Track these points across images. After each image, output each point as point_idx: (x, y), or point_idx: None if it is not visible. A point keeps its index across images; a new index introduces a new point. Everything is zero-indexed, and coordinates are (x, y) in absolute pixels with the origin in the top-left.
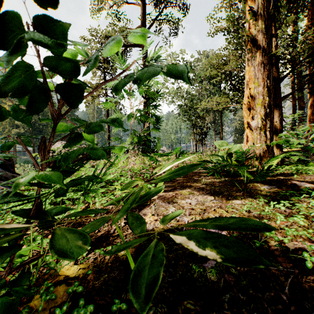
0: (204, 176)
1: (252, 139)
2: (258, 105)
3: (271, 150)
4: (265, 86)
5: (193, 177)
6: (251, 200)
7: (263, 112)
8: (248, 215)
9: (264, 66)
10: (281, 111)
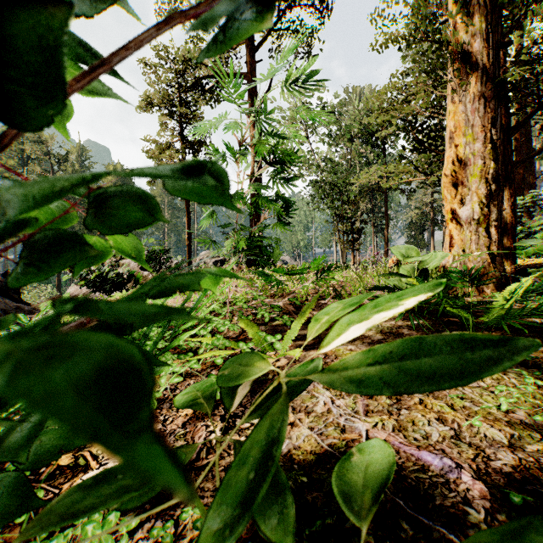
0: None
1: (462, 242)
2: (474, 177)
3: (499, 264)
4: (487, 140)
5: None
6: (497, 377)
7: (484, 190)
8: (506, 420)
9: (485, 103)
10: (513, 188)
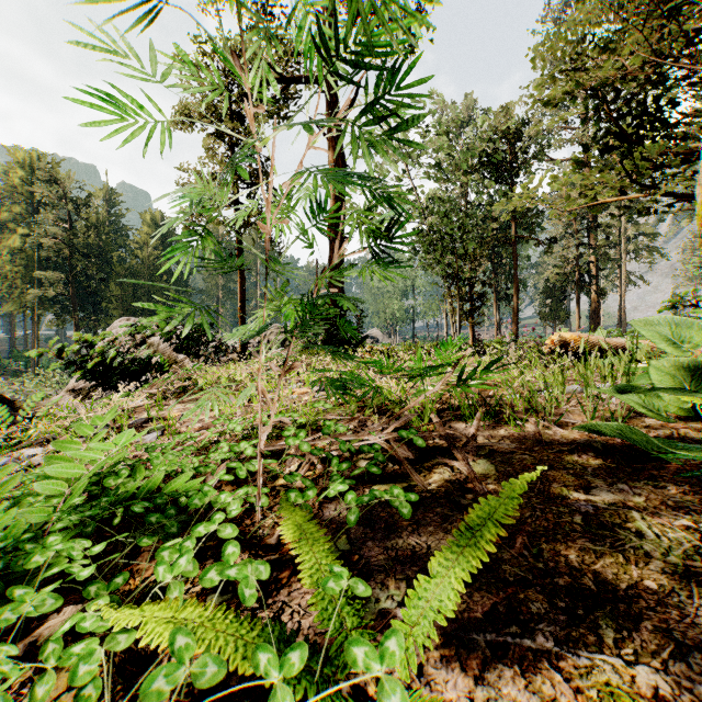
0: (610, 485)
1: None
2: None
3: None
4: None
5: (553, 484)
6: None
7: None
8: None
9: None
10: None
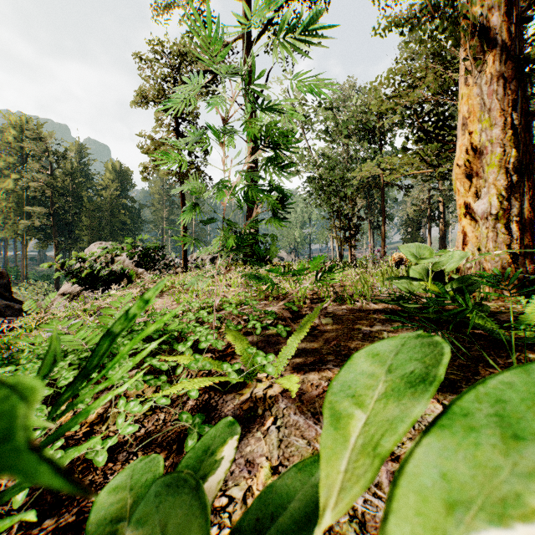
0: (383, 324)
1: (477, 240)
2: (491, 167)
3: (520, 264)
4: (506, 125)
5: (357, 325)
6: None
7: (503, 181)
8: None
9: (504, 84)
10: (531, 180)
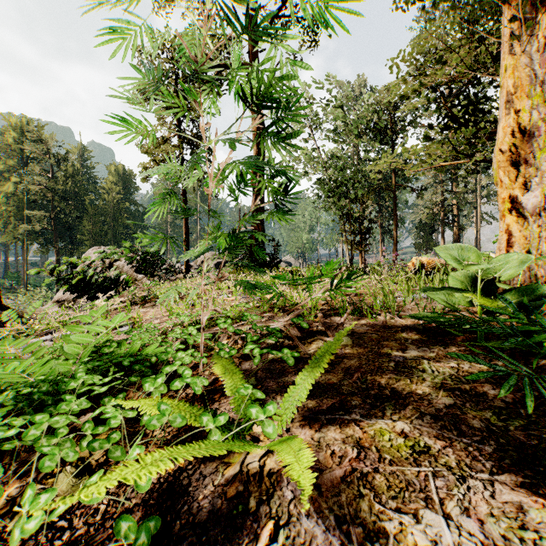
0: (418, 348)
1: (525, 241)
2: (545, 151)
3: None
4: None
5: (385, 348)
6: None
7: None
8: None
9: None
10: None
